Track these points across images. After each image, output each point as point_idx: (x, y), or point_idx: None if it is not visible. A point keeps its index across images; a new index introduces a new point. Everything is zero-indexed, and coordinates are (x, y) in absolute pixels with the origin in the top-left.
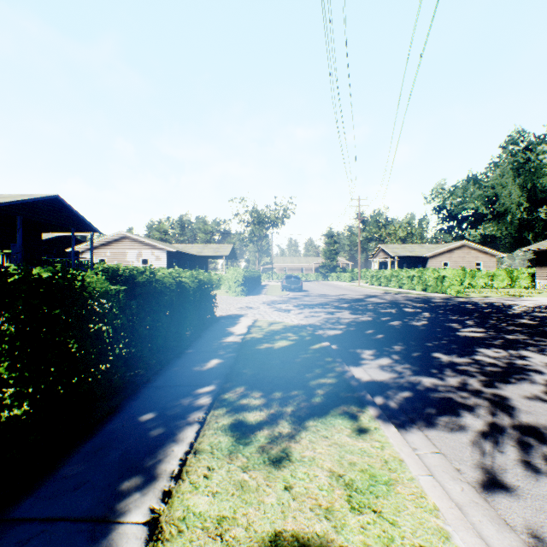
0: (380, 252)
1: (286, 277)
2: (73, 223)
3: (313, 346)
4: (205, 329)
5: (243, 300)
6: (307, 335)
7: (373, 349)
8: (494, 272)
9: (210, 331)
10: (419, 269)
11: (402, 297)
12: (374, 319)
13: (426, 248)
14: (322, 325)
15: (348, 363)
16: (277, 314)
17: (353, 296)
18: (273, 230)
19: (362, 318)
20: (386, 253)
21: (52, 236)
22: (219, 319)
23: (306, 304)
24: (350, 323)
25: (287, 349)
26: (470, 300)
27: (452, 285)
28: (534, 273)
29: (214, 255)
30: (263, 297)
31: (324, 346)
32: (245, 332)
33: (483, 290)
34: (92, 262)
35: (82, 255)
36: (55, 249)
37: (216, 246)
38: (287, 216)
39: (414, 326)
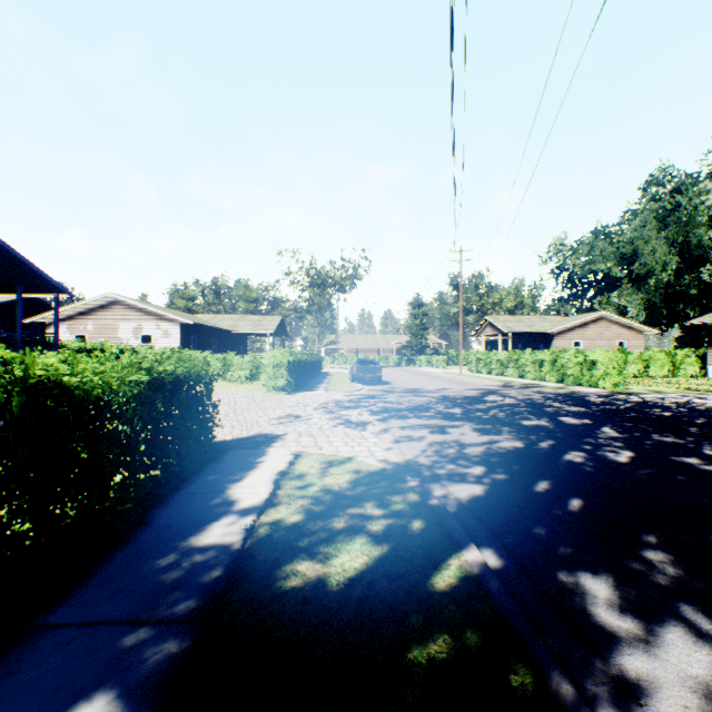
0: (487, 327)
1: (358, 362)
2: (19, 277)
3: (441, 573)
4: (173, 489)
5: (288, 400)
6: (412, 511)
7: (600, 568)
8: (650, 354)
9: (181, 496)
10: (552, 351)
11: (536, 394)
12: (528, 445)
13: (550, 321)
14: (434, 465)
15: (584, 681)
16: (342, 433)
17: (461, 391)
18: (339, 296)
19: (504, 443)
20: (496, 328)
21: (4, 300)
22: (224, 450)
23: (392, 409)
24: (489, 459)
25: (367, 594)
26: (646, 399)
27: (607, 375)
28: (704, 357)
29: (253, 330)
30: (322, 394)
31: (473, 573)
32: (264, 498)
33: (639, 380)
34: (56, 340)
35: (49, 328)
36: (9, 321)
37: (258, 318)
38: (359, 277)
39: (619, 465)
